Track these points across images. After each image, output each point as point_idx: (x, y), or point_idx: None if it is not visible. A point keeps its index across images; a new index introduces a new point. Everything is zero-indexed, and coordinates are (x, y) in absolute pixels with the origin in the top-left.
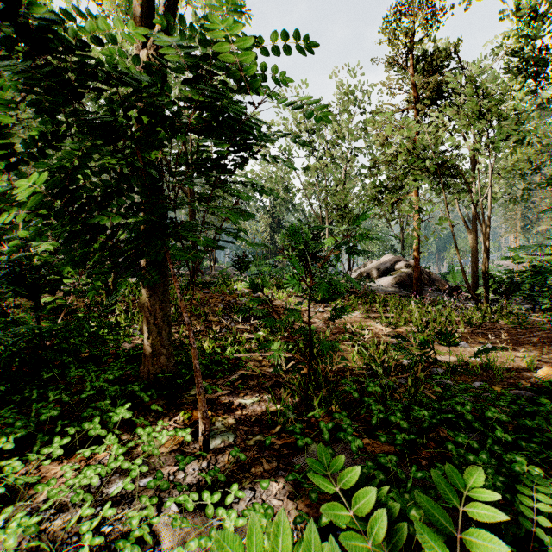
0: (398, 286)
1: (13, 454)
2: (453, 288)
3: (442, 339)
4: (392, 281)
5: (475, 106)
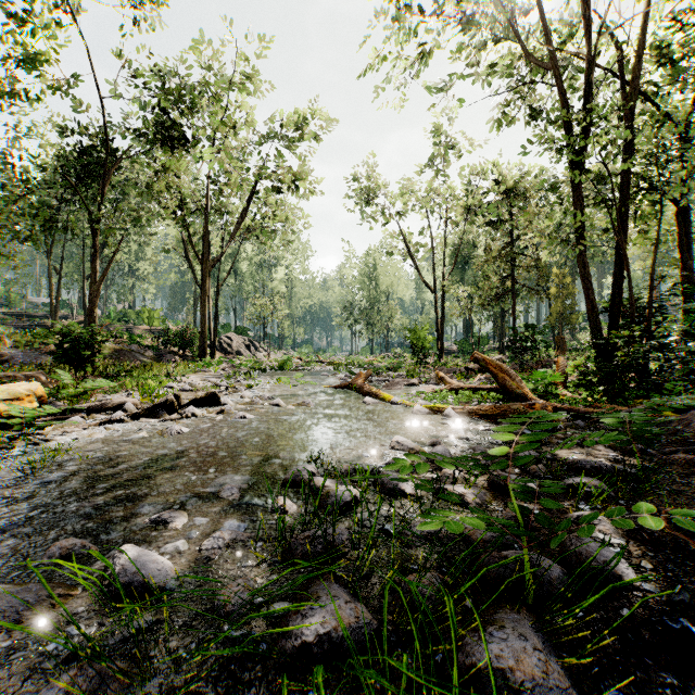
0: None
1: None
2: None
3: None
4: None
5: None
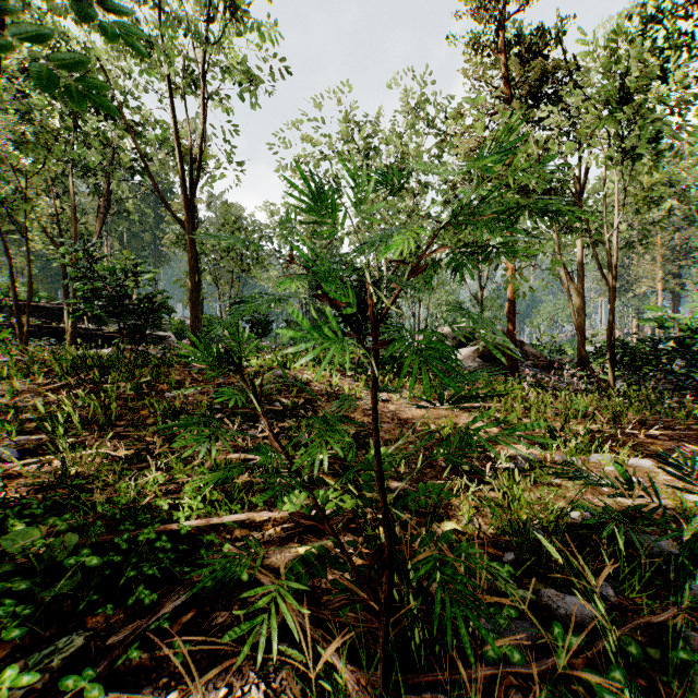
0: (482, 361)
1: None
2: (551, 363)
3: (674, 475)
4: (474, 354)
5: (610, 91)
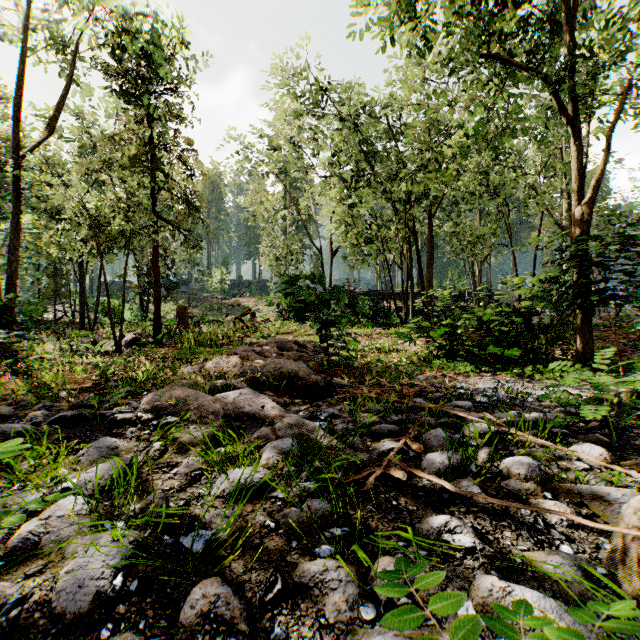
0: None
1: (534, 374)
2: None
3: None
4: None
5: None
